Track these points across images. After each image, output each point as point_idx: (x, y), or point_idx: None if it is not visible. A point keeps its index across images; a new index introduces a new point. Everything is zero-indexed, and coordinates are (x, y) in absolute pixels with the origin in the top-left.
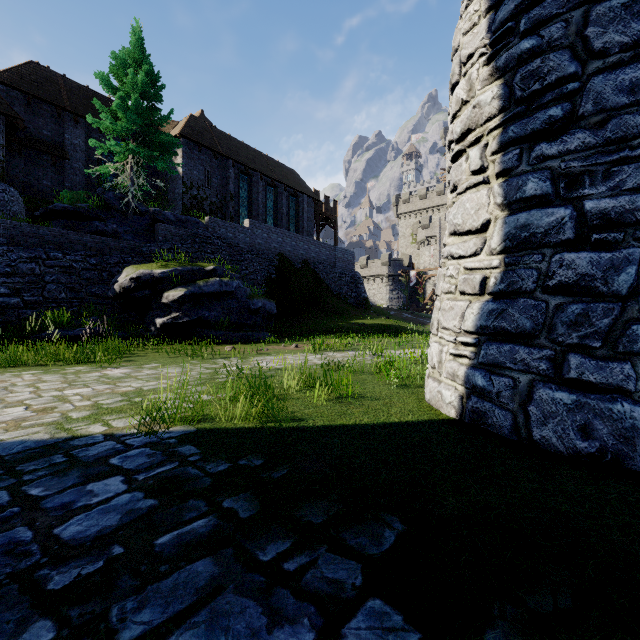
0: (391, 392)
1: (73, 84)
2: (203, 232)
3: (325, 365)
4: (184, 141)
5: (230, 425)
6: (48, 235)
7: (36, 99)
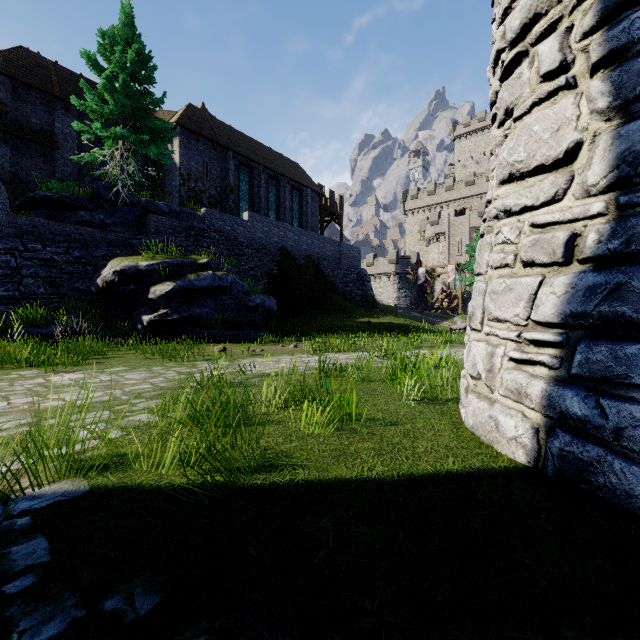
0: (412, 411)
1: (65, 71)
2: (199, 224)
3: (325, 369)
4: (181, 130)
5: (151, 479)
6: (27, 225)
7: (24, 85)
